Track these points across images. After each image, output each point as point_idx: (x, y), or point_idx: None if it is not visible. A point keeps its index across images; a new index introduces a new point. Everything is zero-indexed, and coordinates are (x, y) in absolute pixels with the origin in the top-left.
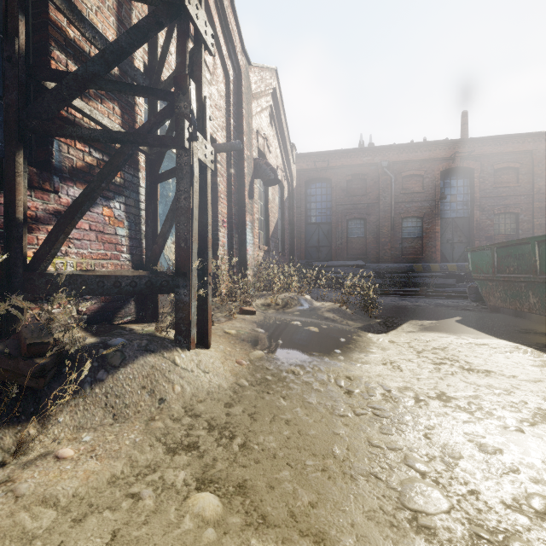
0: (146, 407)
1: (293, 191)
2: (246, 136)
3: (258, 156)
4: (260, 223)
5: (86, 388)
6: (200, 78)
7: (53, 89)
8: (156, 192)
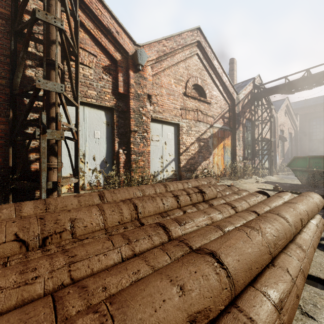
0: (269, 179)
1: (297, 132)
2: (276, 133)
3: (279, 130)
4: (280, 150)
5: (263, 177)
6: (272, 145)
7: (257, 151)
8: (262, 156)
